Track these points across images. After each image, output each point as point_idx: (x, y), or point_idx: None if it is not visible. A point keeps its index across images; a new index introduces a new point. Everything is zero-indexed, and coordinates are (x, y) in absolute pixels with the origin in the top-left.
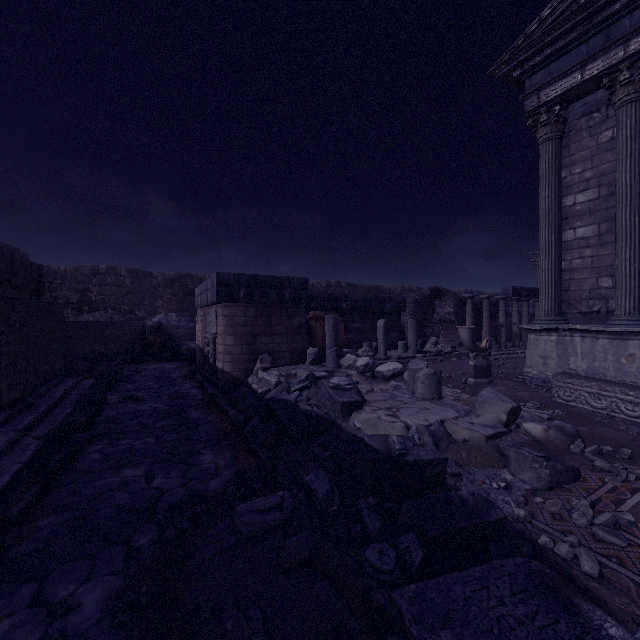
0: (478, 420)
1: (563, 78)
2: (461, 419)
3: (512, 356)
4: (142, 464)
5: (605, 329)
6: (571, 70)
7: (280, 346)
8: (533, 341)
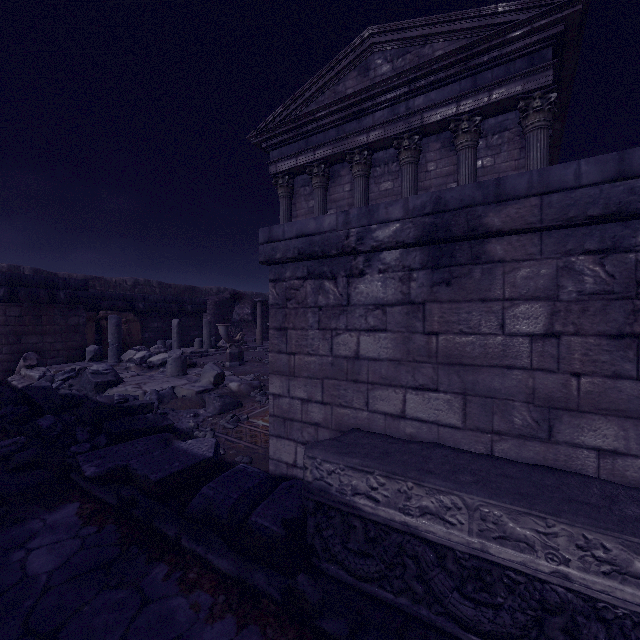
0: (199, 384)
1: (288, 160)
2: (188, 385)
3: None
4: None
5: None
6: (292, 156)
7: (53, 345)
8: None
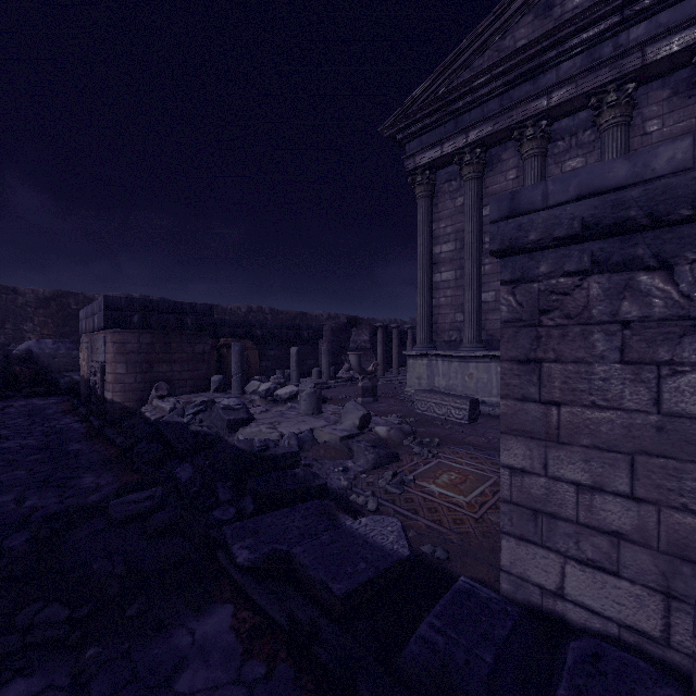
0: (341, 427)
1: (430, 149)
2: (328, 427)
3: None
4: (10, 492)
5: (455, 354)
6: (435, 144)
7: (181, 374)
8: (412, 365)
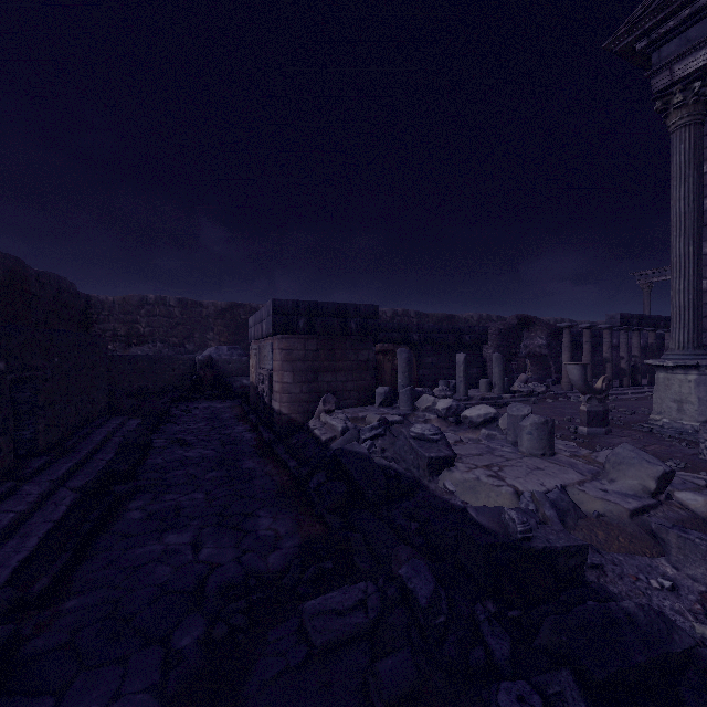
0: (613, 487)
1: None
2: (588, 484)
3: (621, 397)
4: (188, 527)
5: None
6: None
7: (345, 384)
8: (663, 381)
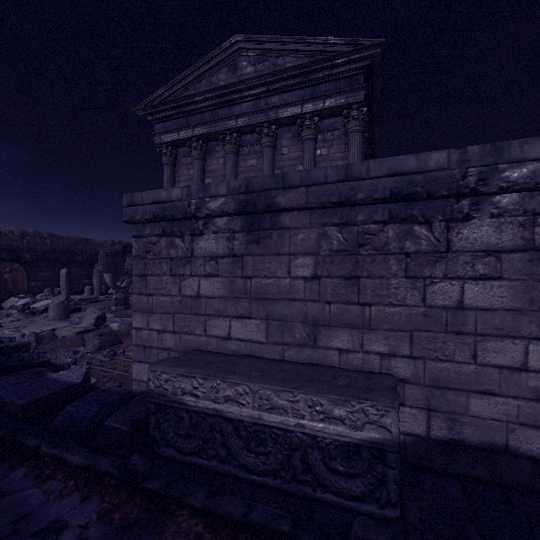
0: (80, 325)
1: (171, 133)
2: (69, 326)
3: None
4: None
5: None
6: (174, 130)
7: None
8: None
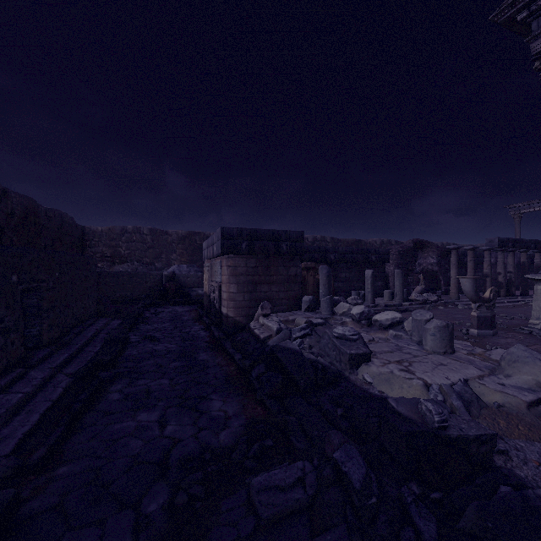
0: (509, 381)
1: None
2: (487, 379)
3: (499, 305)
4: (156, 407)
5: None
6: None
7: (278, 294)
8: (540, 292)
